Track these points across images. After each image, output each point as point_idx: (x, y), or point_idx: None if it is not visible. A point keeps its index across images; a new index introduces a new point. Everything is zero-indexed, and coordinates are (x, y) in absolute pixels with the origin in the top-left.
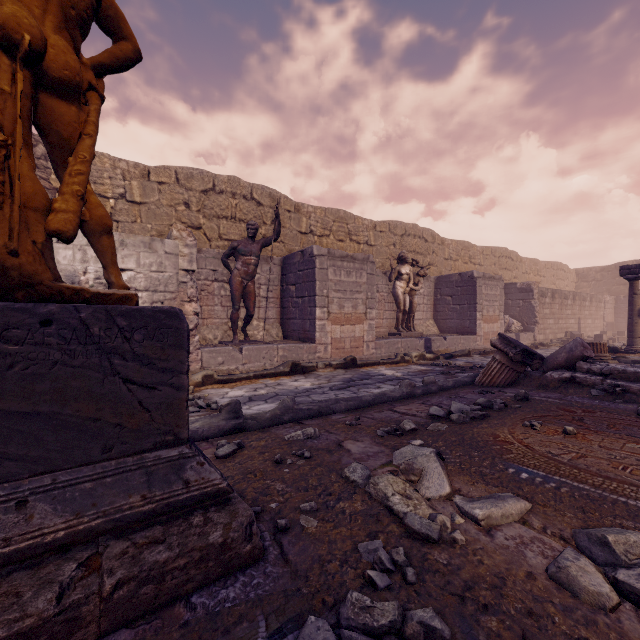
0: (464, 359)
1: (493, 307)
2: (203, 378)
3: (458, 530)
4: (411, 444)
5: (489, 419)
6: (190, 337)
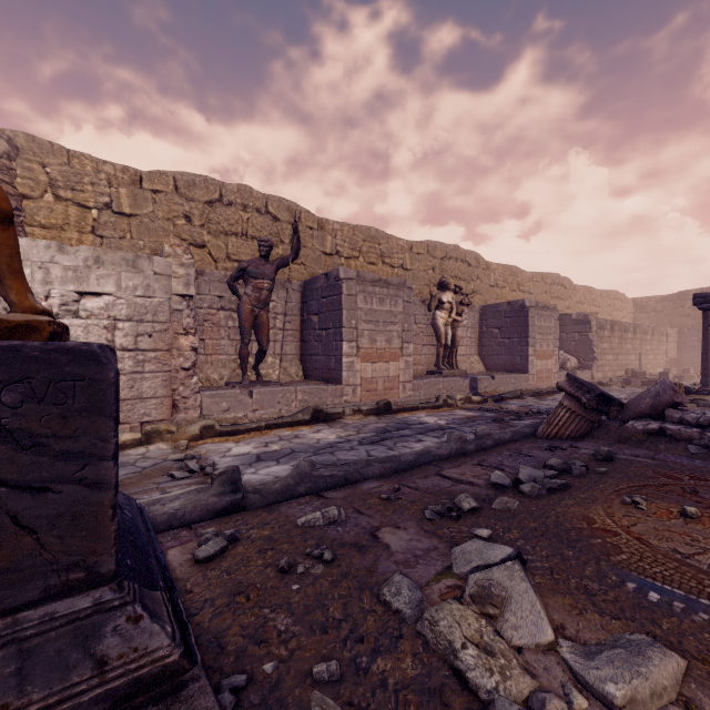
0: (516, 402)
1: (547, 341)
2: (201, 430)
3: None
4: (477, 538)
5: (572, 491)
6: (186, 378)
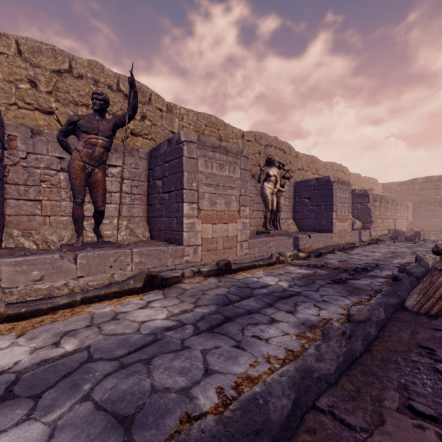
0: (333, 257)
1: (344, 208)
2: None
3: None
4: None
5: None
6: None
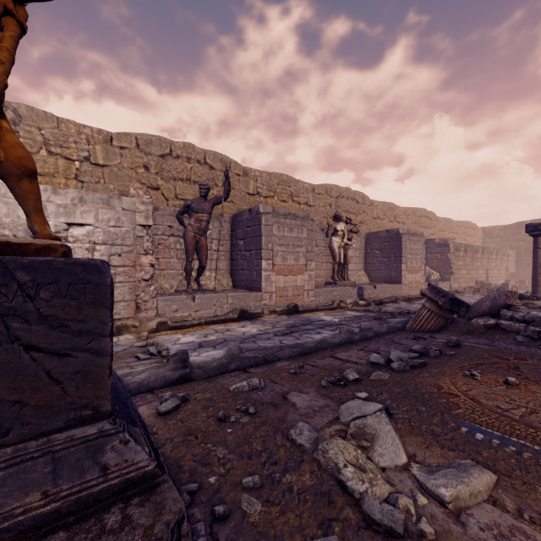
0: (392, 305)
1: (416, 259)
2: (157, 325)
3: (424, 517)
4: (357, 398)
5: (428, 367)
6: (146, 287)
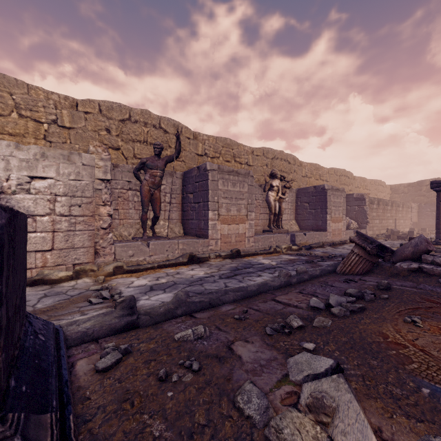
0: (320, 250)
1: (338, 211)
2: (114, 269)
3: None
4: (305, 351)
5: (367, 312)
6: (104, 234)
